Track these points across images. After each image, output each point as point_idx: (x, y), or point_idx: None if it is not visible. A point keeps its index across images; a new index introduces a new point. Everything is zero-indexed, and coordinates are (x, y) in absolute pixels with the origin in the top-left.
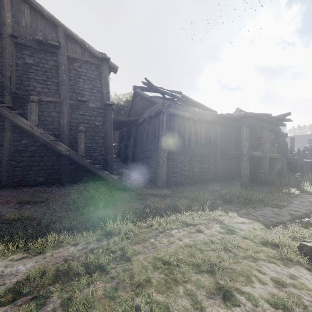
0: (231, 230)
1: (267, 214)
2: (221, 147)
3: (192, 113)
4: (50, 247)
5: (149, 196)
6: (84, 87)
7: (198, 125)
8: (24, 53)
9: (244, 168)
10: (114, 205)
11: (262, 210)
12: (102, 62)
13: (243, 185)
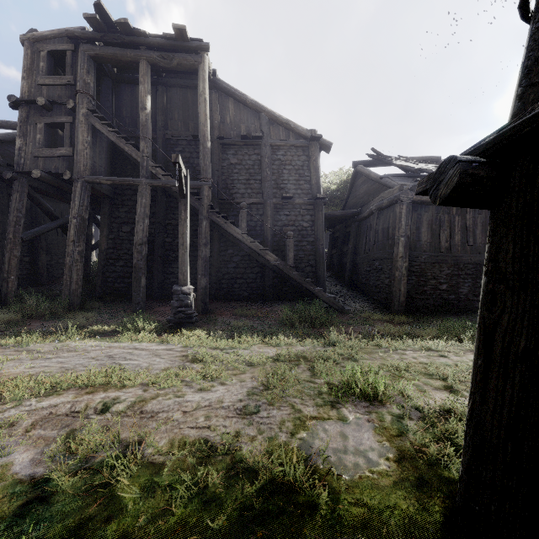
0: None
1: None
2: None
3: None
4: (283, 345)
5: (378, 322)
6: (288, 180)
7: (469, 214)
8: (229, 153)
9: None
10: (332, 326)
11: None
12: (311, 142)
13: None
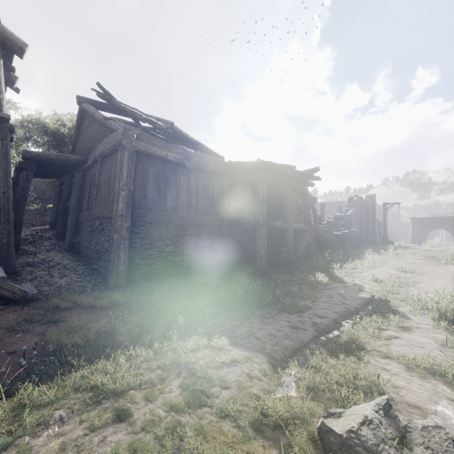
0: (202, 392)
1: (280, 330)
2: (230, 214)
3: (182, 156)
4: None
5: (76, 310)
6: None
7: (193, 176)
8: None
9: (260, 246)
10: None
11: (274, 323)
12: None
13: (258, 271)
